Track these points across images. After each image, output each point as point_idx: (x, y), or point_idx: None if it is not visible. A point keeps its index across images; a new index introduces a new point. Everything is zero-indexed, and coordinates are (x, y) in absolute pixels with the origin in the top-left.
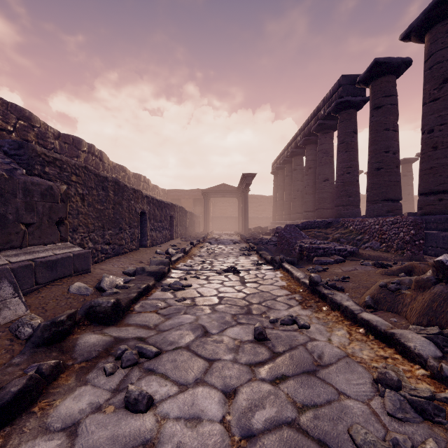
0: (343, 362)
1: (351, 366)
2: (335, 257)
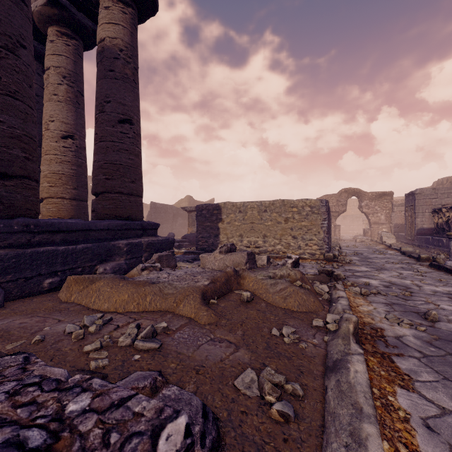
0: (375, 302)
1: (372, 300)
2: (157, 378)
